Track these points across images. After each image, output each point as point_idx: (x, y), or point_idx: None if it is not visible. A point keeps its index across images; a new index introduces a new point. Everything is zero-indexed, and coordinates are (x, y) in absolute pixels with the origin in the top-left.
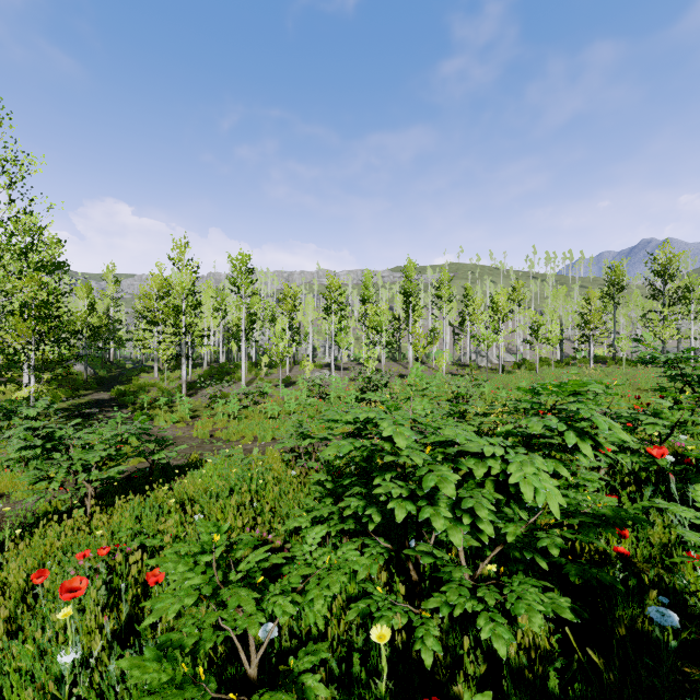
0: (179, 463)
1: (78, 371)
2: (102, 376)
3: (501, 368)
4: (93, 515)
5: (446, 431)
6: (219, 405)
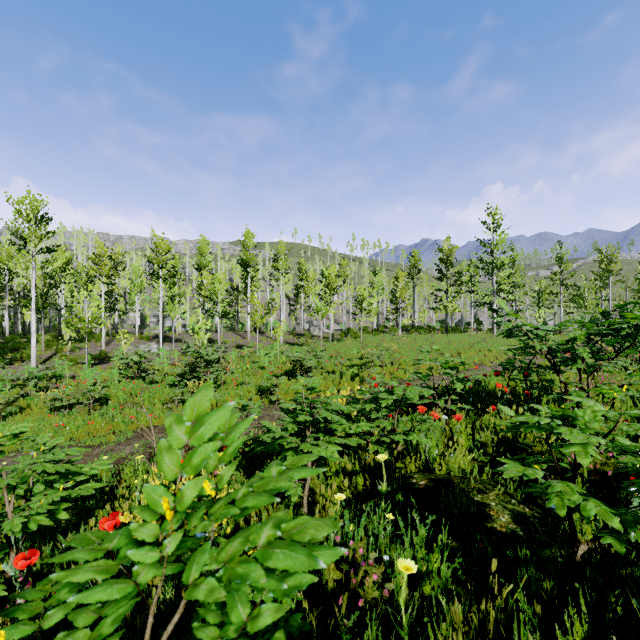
0: None
1: None
2: None
3: (331, 336)
4: None
5: None
6: None
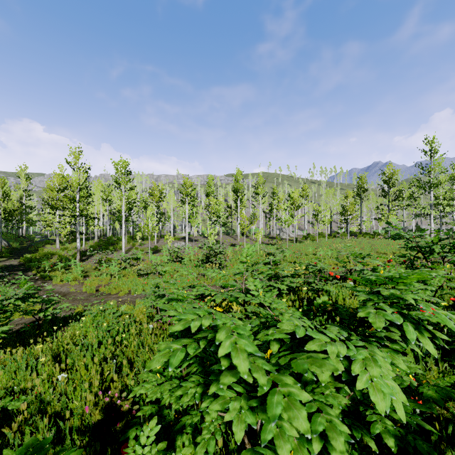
0: (68, 314)
1: None
2: (14, 247)
3: (295, 239)
4: None
5: (285, 324)
6: (103, 267)
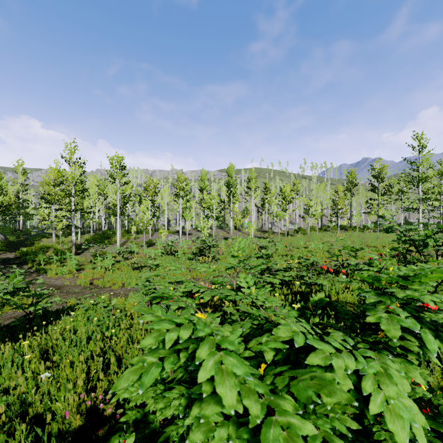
0: (61, 307)
1: None
2: (11, 241)
3: (287, 233)
4: None
5: (281, 331)
6: (98, 261)
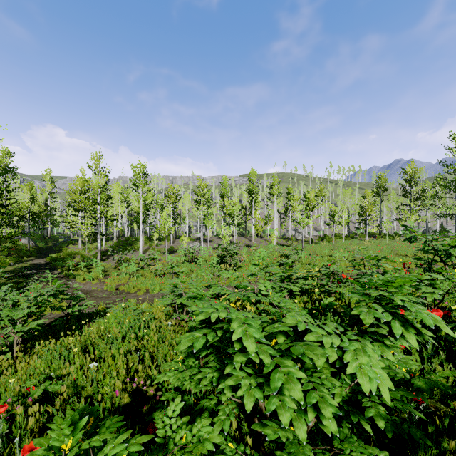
0: (91, 311)
1: (23, 243)
2: (41, 247)
3: (311, 240)
4: (18, 358)
5: (288, 320)
6: (123, 267)
